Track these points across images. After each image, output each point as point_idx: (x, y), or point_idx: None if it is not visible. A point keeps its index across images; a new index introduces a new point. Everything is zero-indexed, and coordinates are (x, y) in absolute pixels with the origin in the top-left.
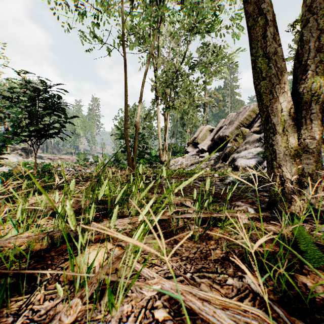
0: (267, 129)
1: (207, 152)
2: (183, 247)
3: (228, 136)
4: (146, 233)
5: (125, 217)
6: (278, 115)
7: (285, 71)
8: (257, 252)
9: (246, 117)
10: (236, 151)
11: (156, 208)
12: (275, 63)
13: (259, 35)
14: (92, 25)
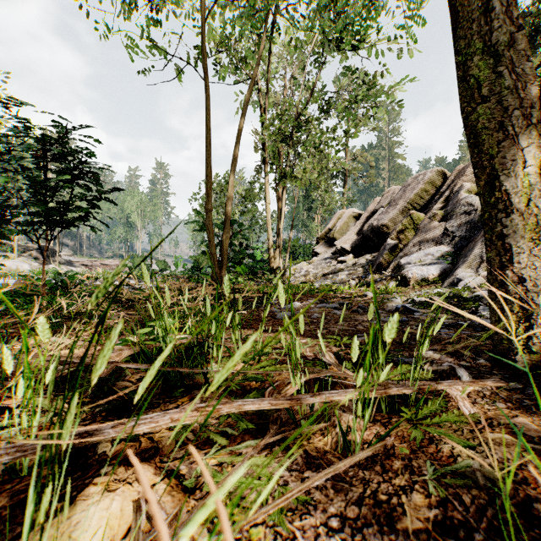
0: (491, 203)
1: (350, 253)
2: (328, 480)
3: (387, 226)
4: (238, 434)
5: (198, 389)
6: (516, 174)
7: (531, 82)
8: (521, 503)
9: (418, 193)
10: (403, 252)
11: (262, 368)
12: (511, 64)
13: (476, 8)
14: (147, 22)
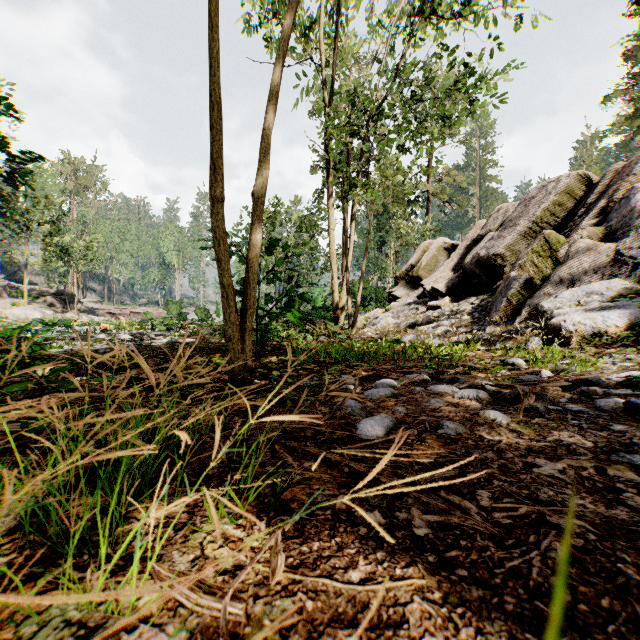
0: None
1: (445, 296)
2: None
3: (502, 256)
4: None
5: None
6: None
7: None
8: None
9: (549, 208)
10: (543, 291)
11: None
12: None
13: None
14: None
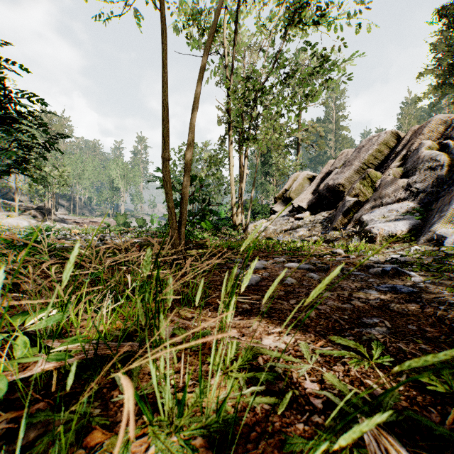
0: None
1: (307, 211)
2: None
3: (343, 185)
4: None
5: None
6: None
7: None
8: None
9: (373, 154)
10: (364, 208)
11: None
12: None
13: None
14: None
